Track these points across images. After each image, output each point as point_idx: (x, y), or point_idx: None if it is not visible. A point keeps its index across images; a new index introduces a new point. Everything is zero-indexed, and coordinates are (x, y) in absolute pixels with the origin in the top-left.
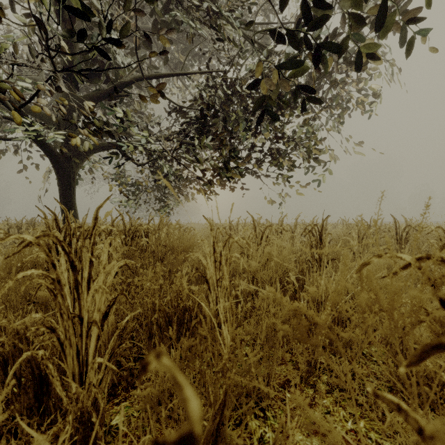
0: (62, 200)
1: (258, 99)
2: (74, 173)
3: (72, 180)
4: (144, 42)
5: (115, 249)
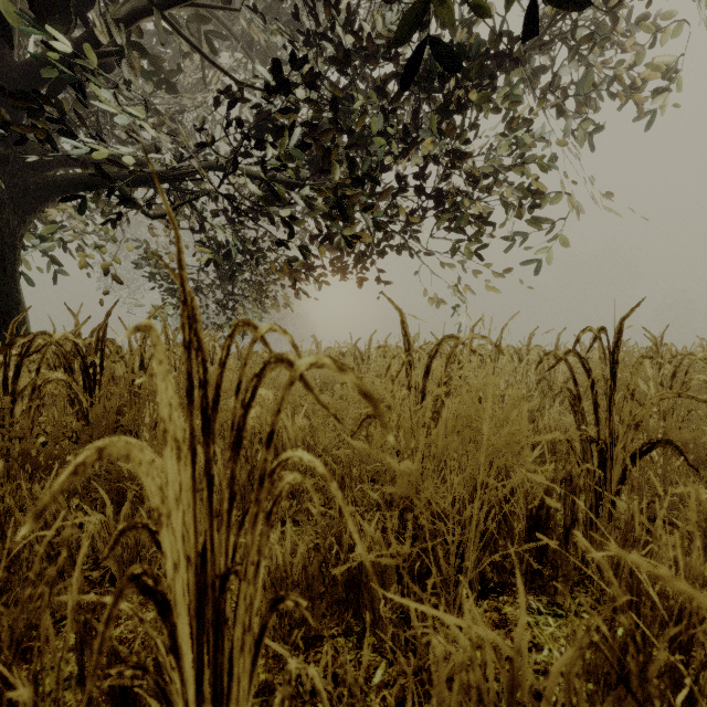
0: None
1: (414, 7)
2: (15, 236)
3: (9, 250)
4: None
5: None
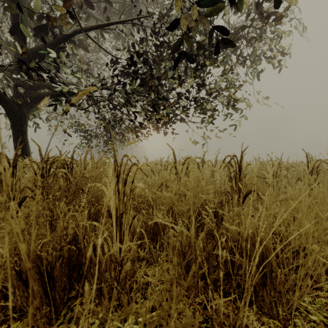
0: (15, 140)
1: (180, 40)
2: (26, 117)
3: (24, 122)
4: (85, 3)
5: (18, 179)
